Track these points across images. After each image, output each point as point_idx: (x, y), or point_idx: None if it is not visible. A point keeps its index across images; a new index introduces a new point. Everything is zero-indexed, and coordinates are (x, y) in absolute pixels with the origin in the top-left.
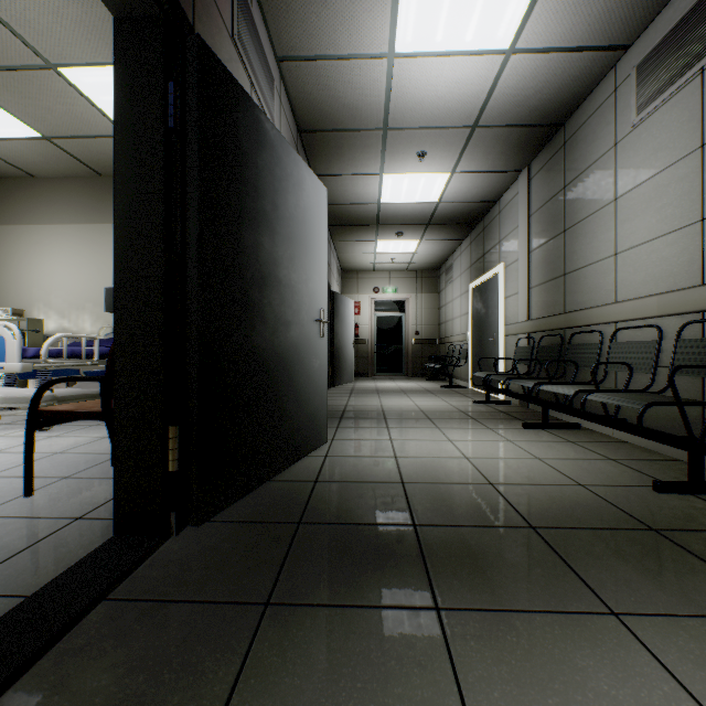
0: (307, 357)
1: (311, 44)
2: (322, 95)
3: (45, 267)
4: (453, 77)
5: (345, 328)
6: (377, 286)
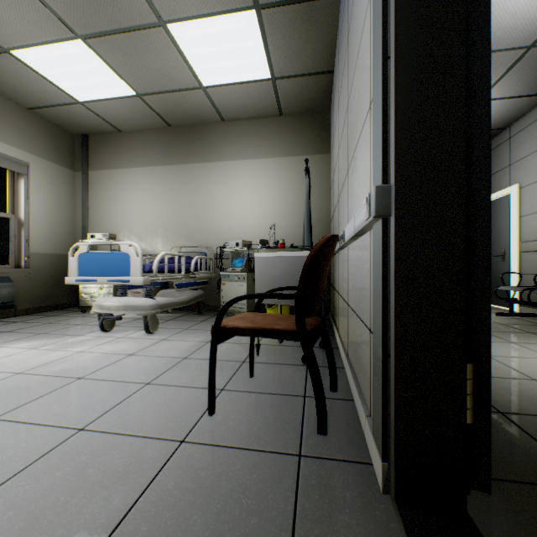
0: None
1: None
2: None
3: (128, 201)
4: None
5: None
6: None
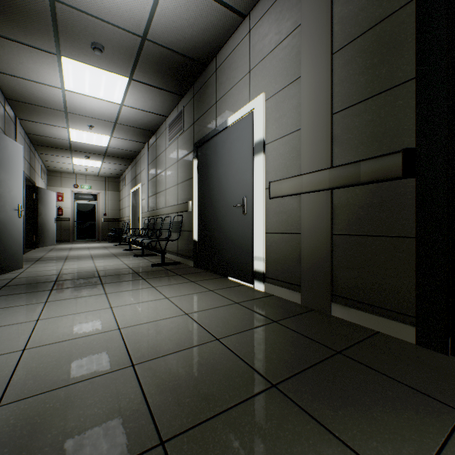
0: (10, 227)
1: (14, 72)
2: (23, 90)
3: None
4: (99, 105)
5: (49, 210)
6: (77, 183)
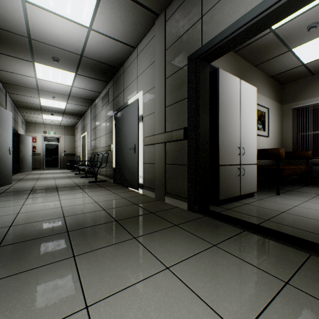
0: (5, 160)
1: (6, 69)
2: (11, 78)
3: None
4: (58, 86)
5: (27, 148)
6: (46, 130)
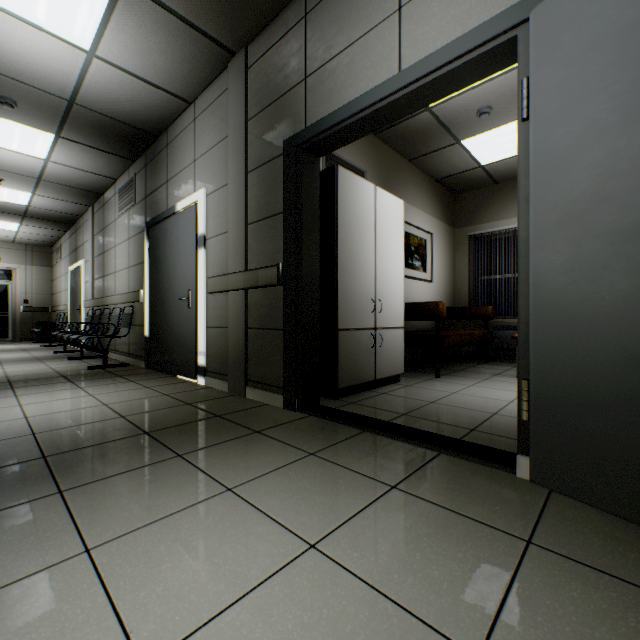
0: None
1: None
2: None
3: None
4: (12, 157)
5: None
6: None
